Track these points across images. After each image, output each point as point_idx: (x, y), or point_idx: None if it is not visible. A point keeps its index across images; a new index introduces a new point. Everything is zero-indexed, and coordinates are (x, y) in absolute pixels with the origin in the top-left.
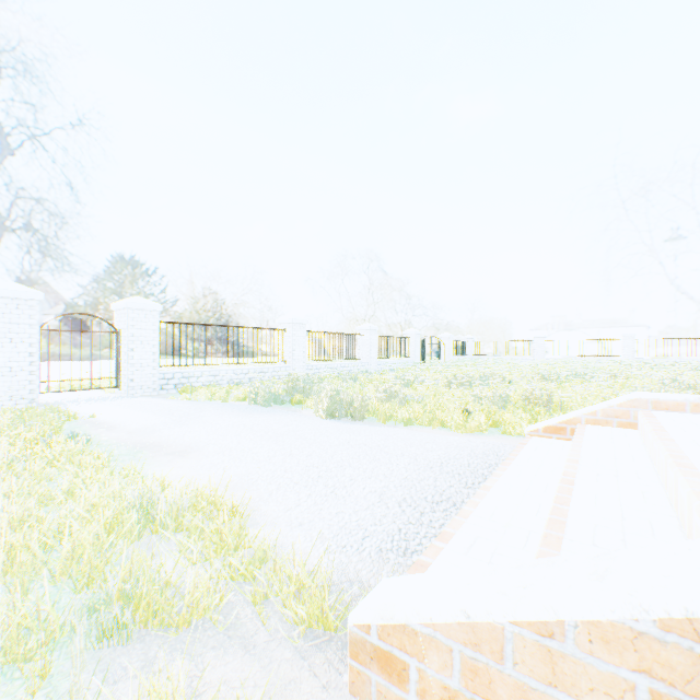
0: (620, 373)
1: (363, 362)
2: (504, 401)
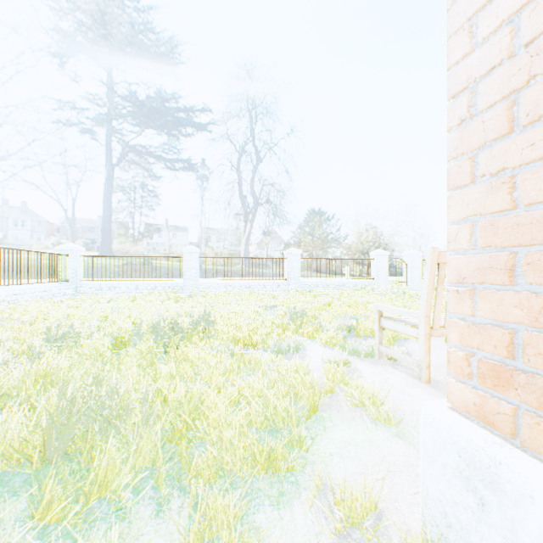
0: None
1: None
2: None
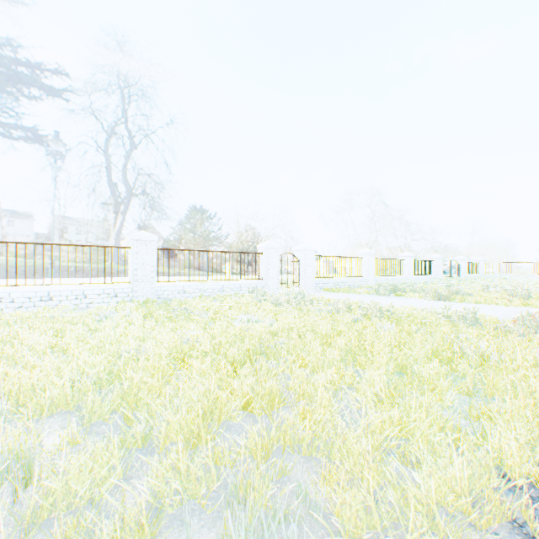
0: None
1: (405, 277)
2: (528, 297)
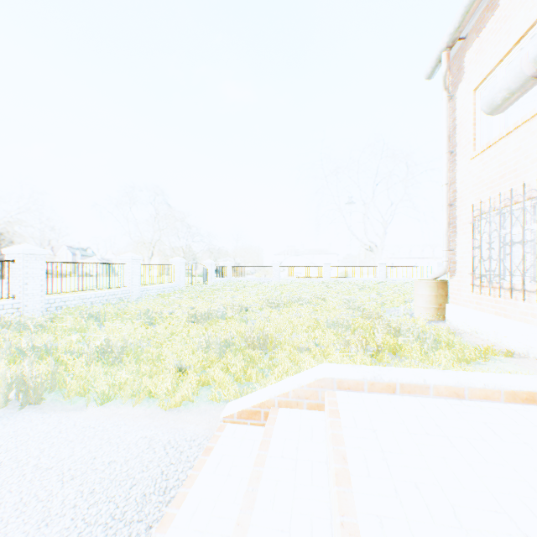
0: (322, 295)
1: (125, 290)
2: (228, 344)
